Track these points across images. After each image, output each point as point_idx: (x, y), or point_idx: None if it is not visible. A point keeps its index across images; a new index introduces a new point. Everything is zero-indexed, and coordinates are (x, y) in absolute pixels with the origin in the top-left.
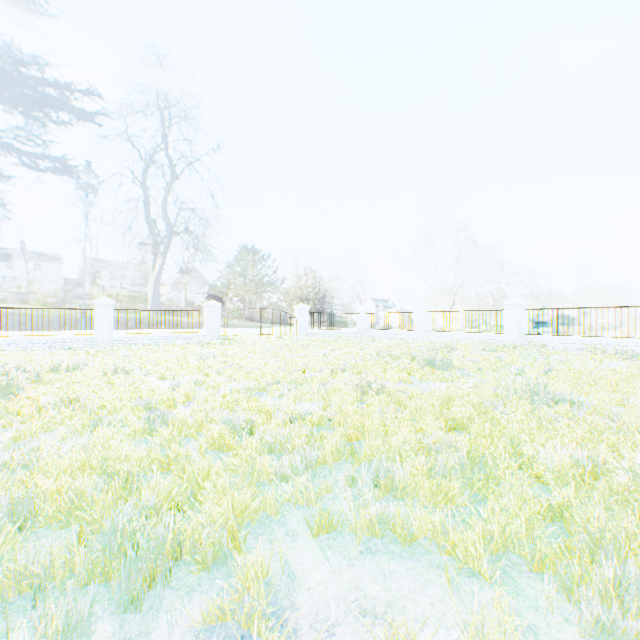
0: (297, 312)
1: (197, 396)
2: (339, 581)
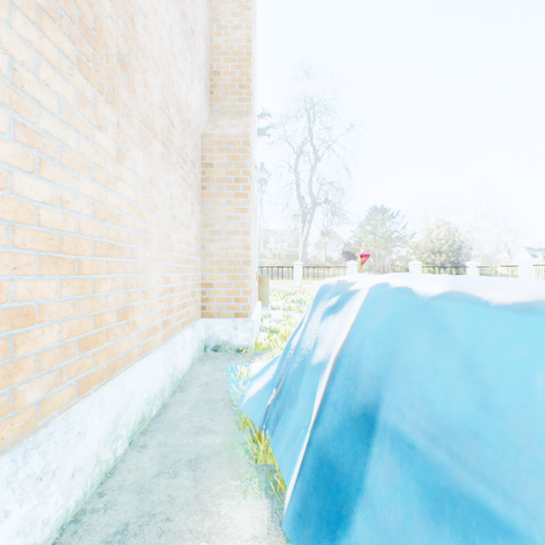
0: (410, 267)
1: None
2: None
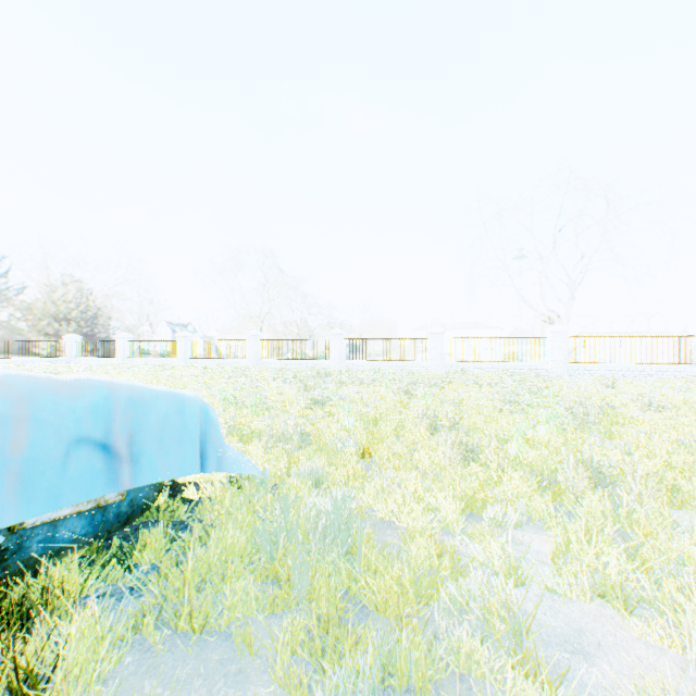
0: None
1: None
2: None
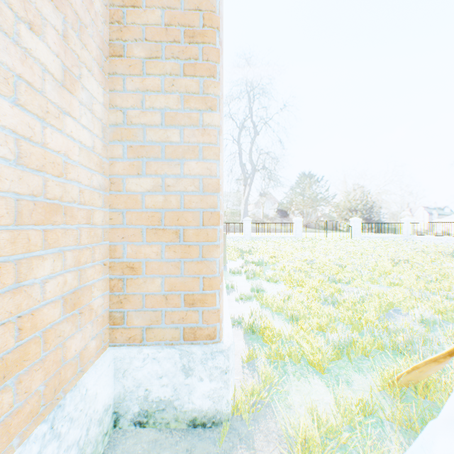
0: (351, 223)
1: (315, 259)
2: (379, 288)
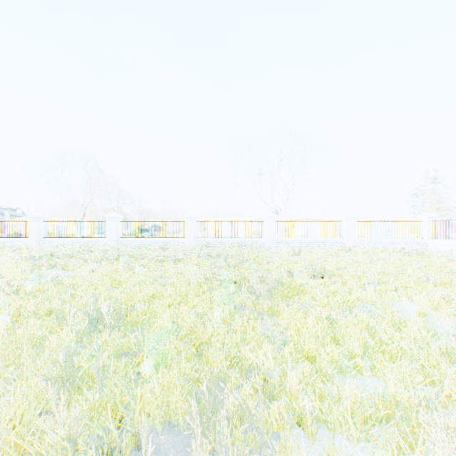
0: None
1: None
2: None
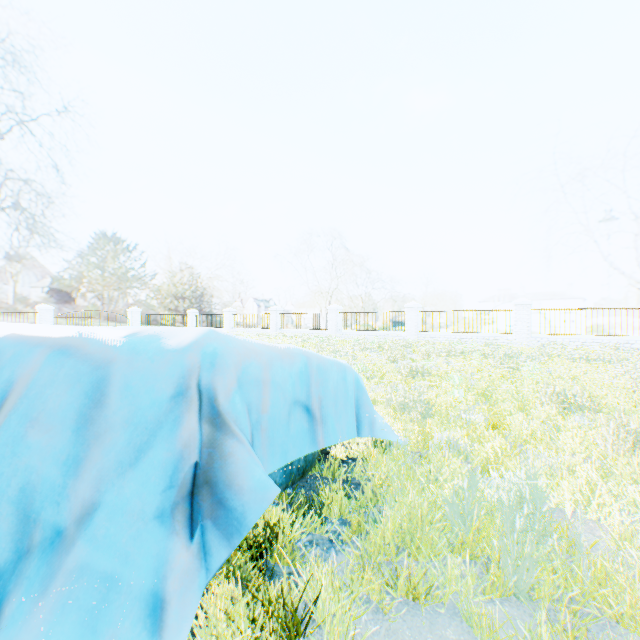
0: (130, 314)
1: None
2: None
